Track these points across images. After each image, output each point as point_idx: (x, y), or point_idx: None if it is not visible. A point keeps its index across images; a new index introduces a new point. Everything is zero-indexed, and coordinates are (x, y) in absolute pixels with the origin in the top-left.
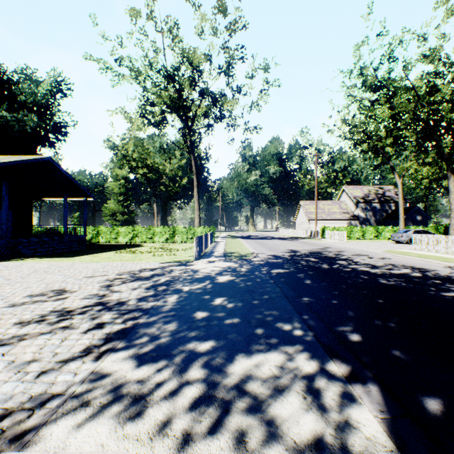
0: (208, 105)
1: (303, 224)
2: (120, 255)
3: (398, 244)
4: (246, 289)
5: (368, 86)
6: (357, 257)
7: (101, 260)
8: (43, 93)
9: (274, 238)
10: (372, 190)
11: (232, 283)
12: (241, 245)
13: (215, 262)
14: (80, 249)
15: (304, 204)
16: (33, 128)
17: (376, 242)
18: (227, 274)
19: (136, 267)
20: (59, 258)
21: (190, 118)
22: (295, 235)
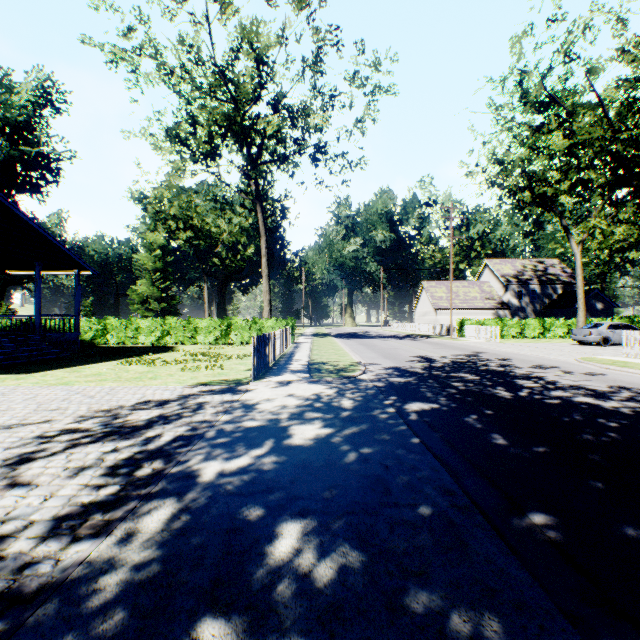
0: (282, 119)
1: (427, 315)
2: (124, 367)
3: (584, 346)
4: (363, 474)
5: (531, 103)
6: (543, 371)
7: (78, 380)
8: (20, 106)
9: (386, 337)
10: (528, 265)
11: (326, 450)
12: (337, 348)
13: (291, 383)
14: (62, 356)
15: (429, 286)
16: (1, 160)
17: (546, 342)
18: (314, 417)
19: (133, 396)
20: (3, 375)
21: (255, 146)
22: (415, 331)
